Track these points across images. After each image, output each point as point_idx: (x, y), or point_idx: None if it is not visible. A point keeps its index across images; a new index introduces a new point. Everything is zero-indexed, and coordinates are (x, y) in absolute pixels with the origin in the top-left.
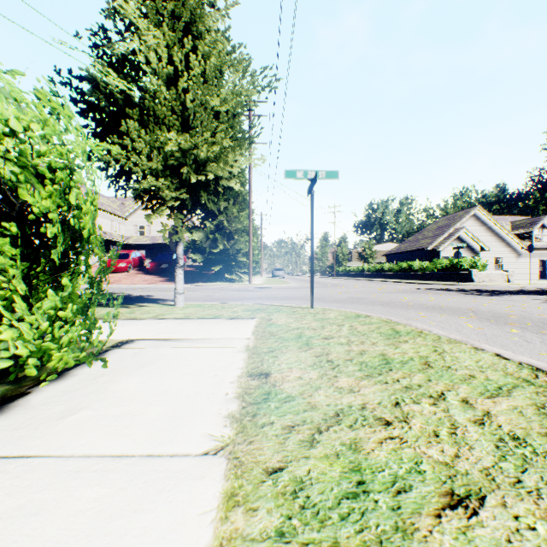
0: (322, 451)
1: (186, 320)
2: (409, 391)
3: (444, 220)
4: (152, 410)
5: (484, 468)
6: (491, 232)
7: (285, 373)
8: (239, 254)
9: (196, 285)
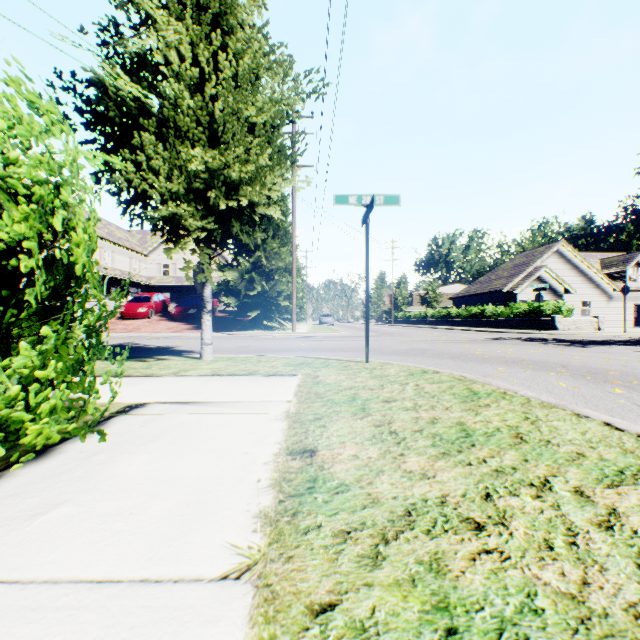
0: (391, 574)
1: (214, 377)
2: (502, 477)
3: (522, 257)
4: (156, 506)
5: (629, 605)
6: (577, 271)
7: (336, 449)
8: (280, 297)
9: (229, 334)
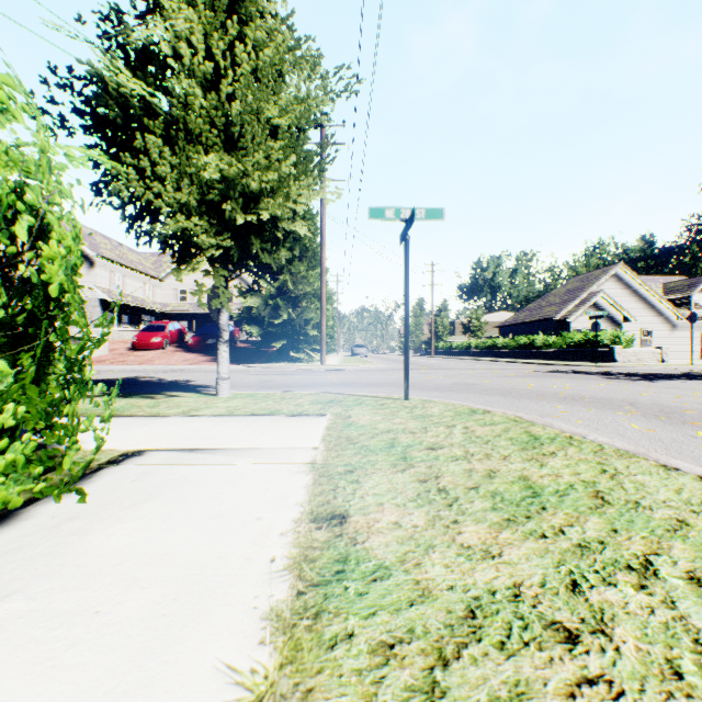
0: None
1: (229, 417)
2: (589, 556)
3: (576, 281)
4: (133, 599)
5: None
6: (637, 296)
7: (373, 514)
8: (308, 325)
9: (251, 367)
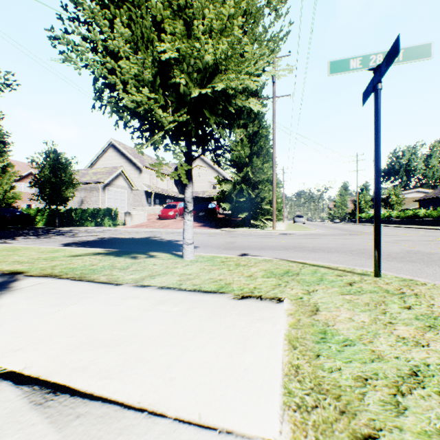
0: None
1: (172, 292)
2: None
3: None
4: None
5: None
6: None
7: None
8: (263, 202)
9: (224, 230)
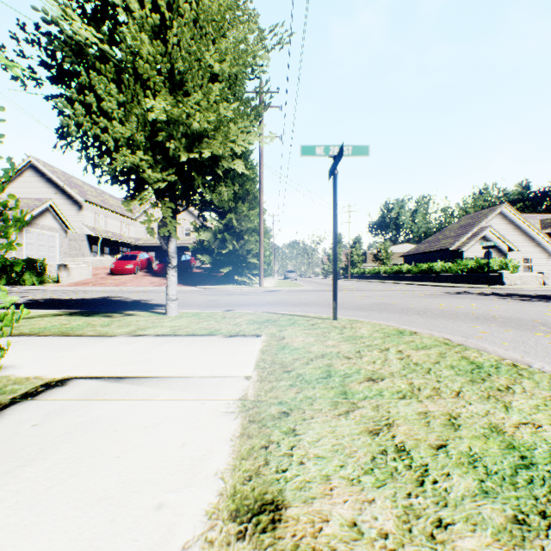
0: None
1: (170, 337)
2: None
3: (467, 218)
4: None
5: None
6: (519, 230)
7: (318, 501)
8: (249, 255)
9: (203, 288)
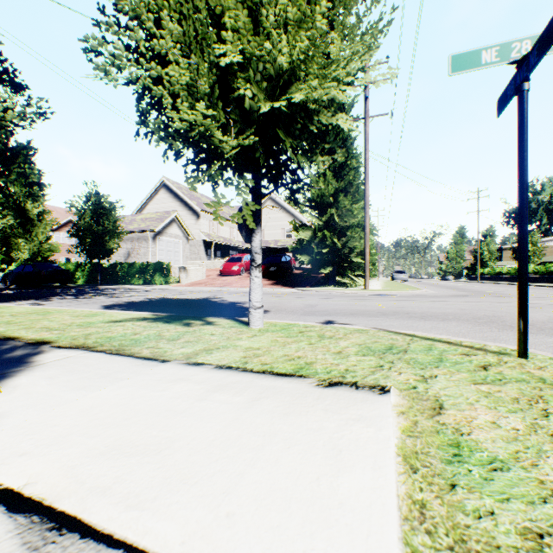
0: None
1: (234, 374)
2: None
3: None
4: None
5: None
6: None
7: None
8: (352, 254)
9: (301, 290)
